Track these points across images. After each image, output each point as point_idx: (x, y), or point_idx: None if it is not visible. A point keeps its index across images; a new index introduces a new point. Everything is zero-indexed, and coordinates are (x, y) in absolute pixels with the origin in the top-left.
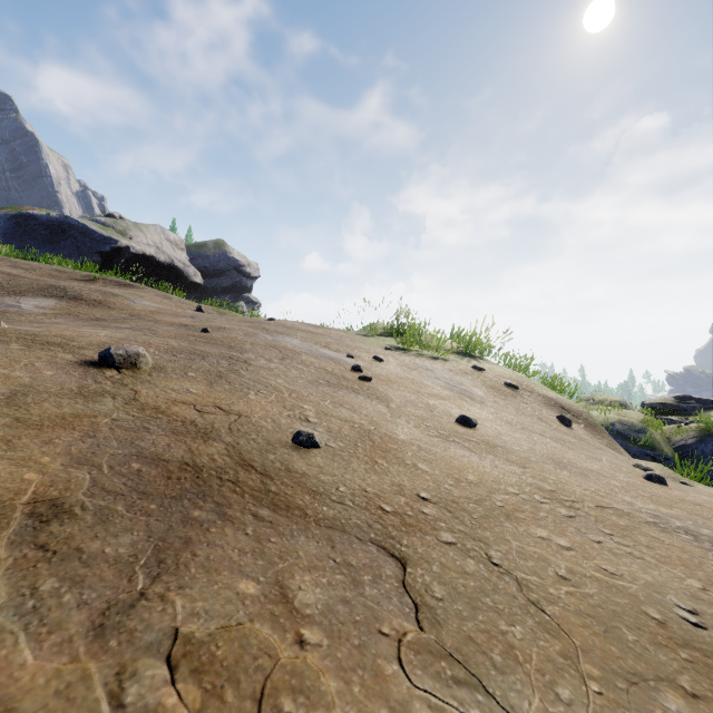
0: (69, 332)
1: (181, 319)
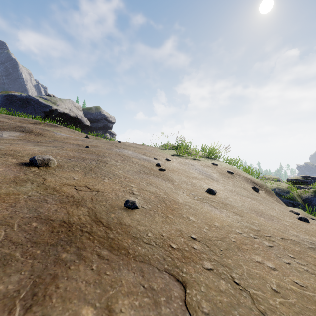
0: (19, 148)
1: (77, 141)
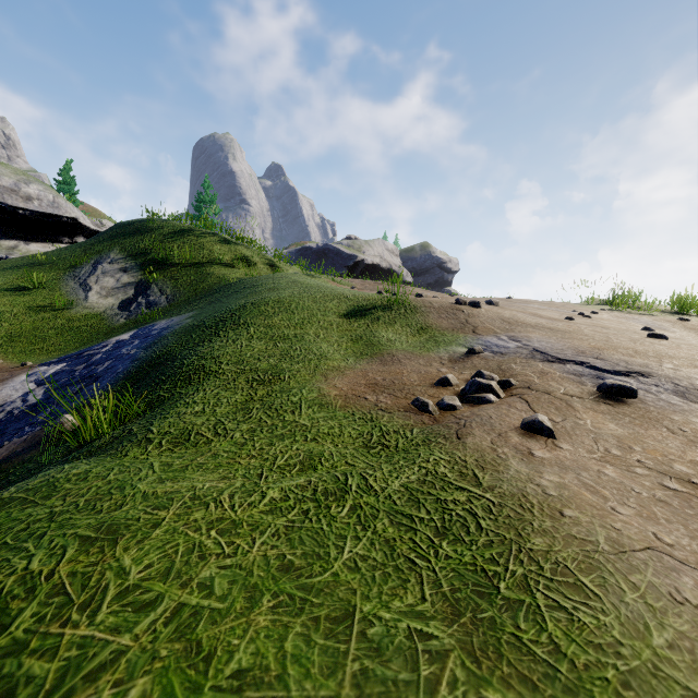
0: None
1: None
